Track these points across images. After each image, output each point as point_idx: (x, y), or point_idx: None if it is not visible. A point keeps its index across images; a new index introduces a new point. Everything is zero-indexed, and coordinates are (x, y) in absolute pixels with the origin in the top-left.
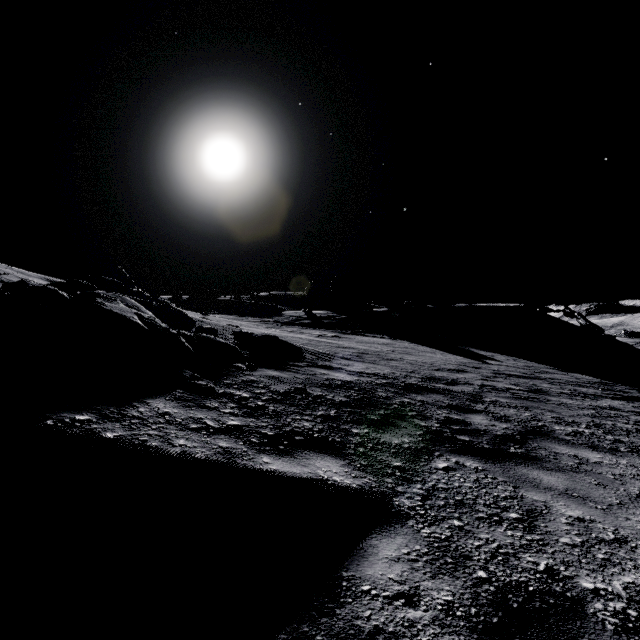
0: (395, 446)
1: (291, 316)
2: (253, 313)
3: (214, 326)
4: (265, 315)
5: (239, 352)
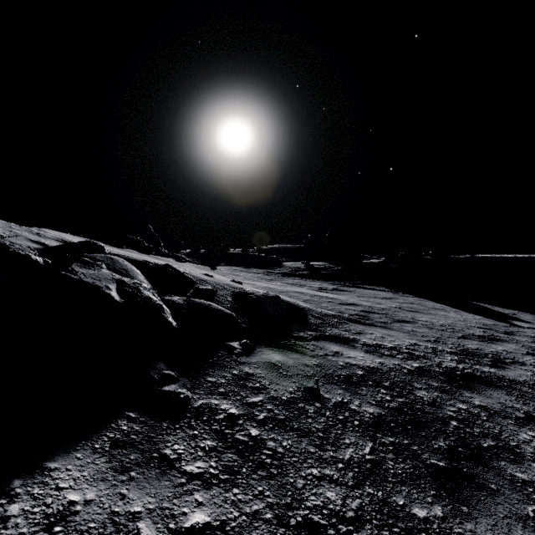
0: None
1: (291, 267)
2: (257, 264)
3: (214, 285)
4: (268, 266)
5: (236, 320)
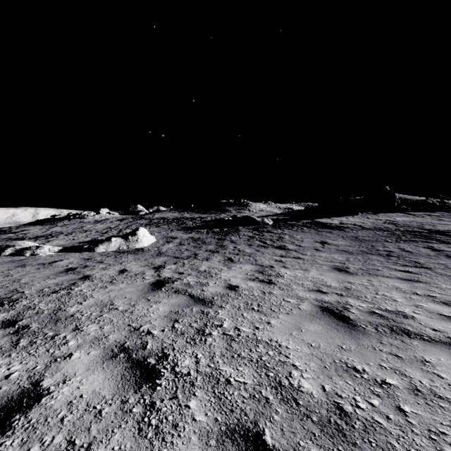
0: None
1: None
2: None
3: None
4: None
5: None
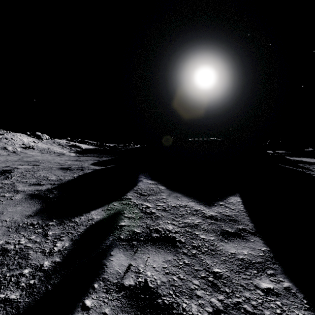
0: (308, 163)
1: None
2: None
3: None
4: None
5: None
